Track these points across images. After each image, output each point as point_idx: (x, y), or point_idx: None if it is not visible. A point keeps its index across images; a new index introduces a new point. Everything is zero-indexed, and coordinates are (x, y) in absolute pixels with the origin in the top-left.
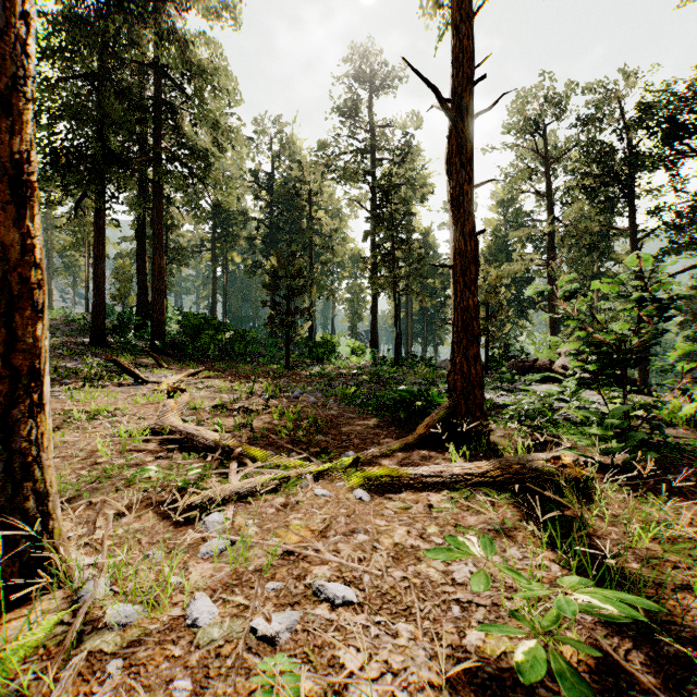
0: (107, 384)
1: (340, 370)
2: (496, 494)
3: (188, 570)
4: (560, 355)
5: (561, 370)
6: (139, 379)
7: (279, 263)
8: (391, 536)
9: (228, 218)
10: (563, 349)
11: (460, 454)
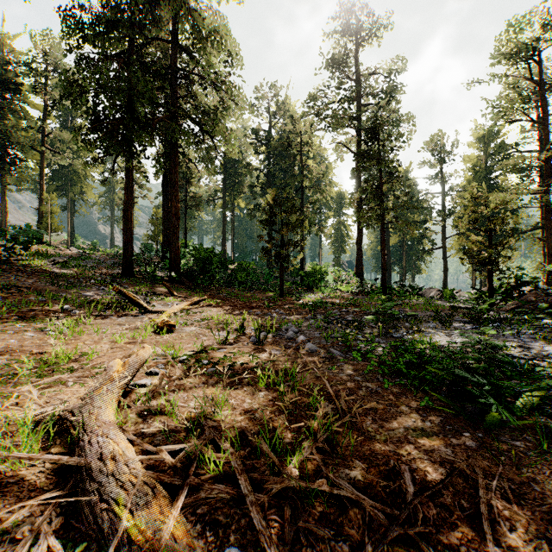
0: (112, 315)
1: (331, 299)
2: None
3: None
4: None
5: None
6: (144, 309)
7: (274, 200)
8: None
9: (234, 171)
10: None
11: None
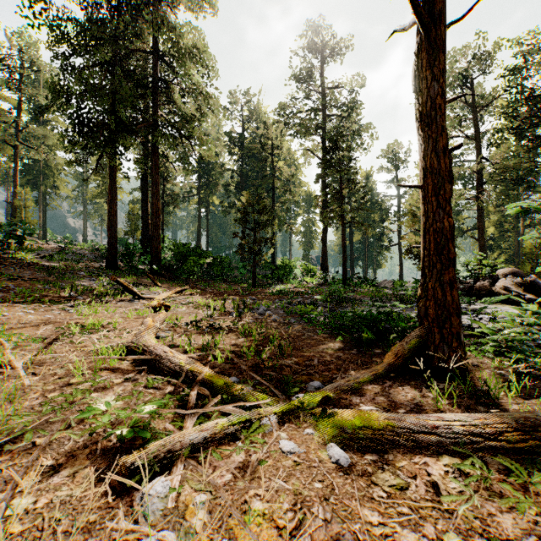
0: (111, 300)
1: (297, 289)
2: (525, 473)
3: None
4: (498, 277)
5: (502, 291)
6: (137, 296)
7: (247, 201)
8: None
9: (209, 170)
10: (500, 271)
11: (445, 395)
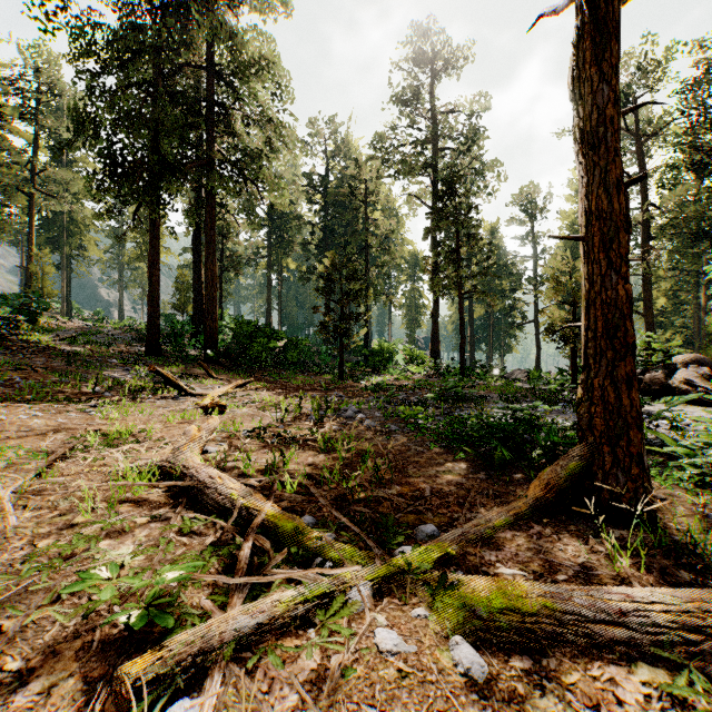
0: (149, 397)
1: (399, 382)
2: None
3: None
4: (675, 366)
5: (683, 386)
6: (184, 391)
7: (332, 265)
8: None
9: (282, 224)
10: (678, 358)
11: (627, 553)
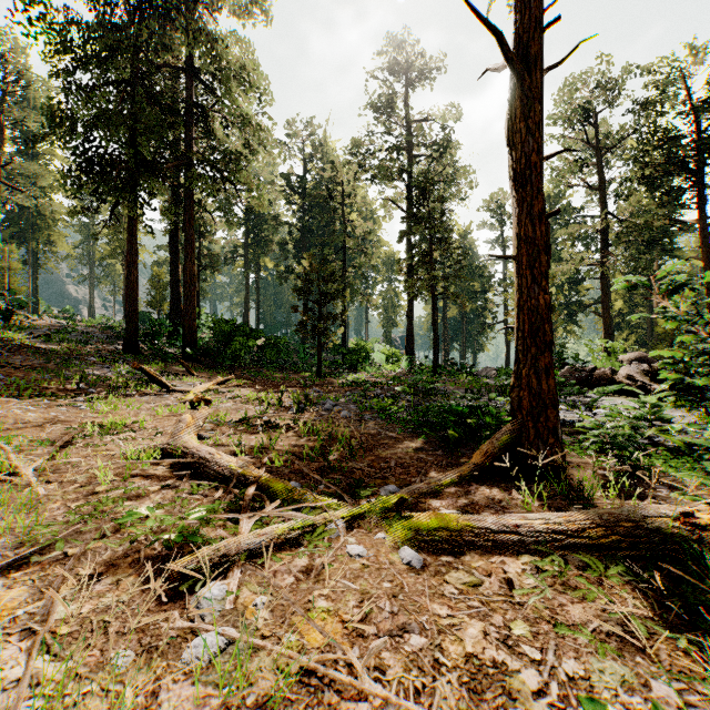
0: (133, 394)
1: (374, 379)
2: (602, 567)
3: (158, 696)
4: (622, 363)
5: (626, 381)
6: (167, 388)
7: (311, 266)
8: (459, 639)
9: (260, 223)
10: (625, 356)
11: (534, 496)
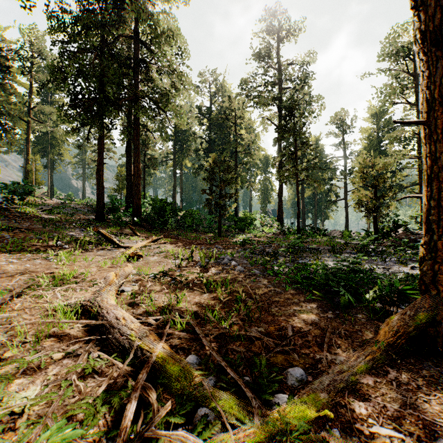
0: (93, 249)
1: (257, 238)
2: None
3: None
4: None
5: None
6: (116, 244)
7: (214, 162)
8: None
9: (183, 138)
10: None
11: None
